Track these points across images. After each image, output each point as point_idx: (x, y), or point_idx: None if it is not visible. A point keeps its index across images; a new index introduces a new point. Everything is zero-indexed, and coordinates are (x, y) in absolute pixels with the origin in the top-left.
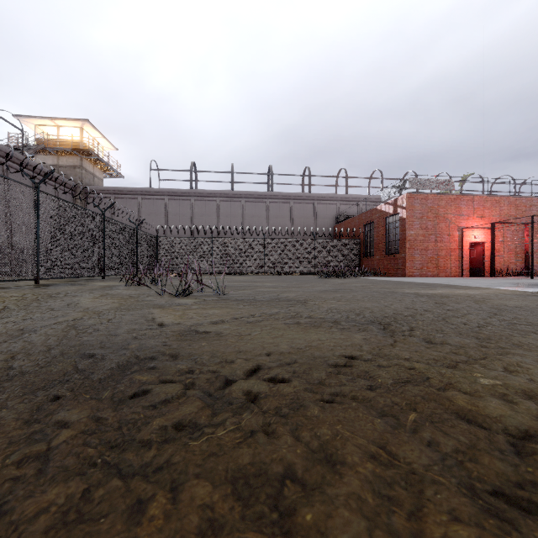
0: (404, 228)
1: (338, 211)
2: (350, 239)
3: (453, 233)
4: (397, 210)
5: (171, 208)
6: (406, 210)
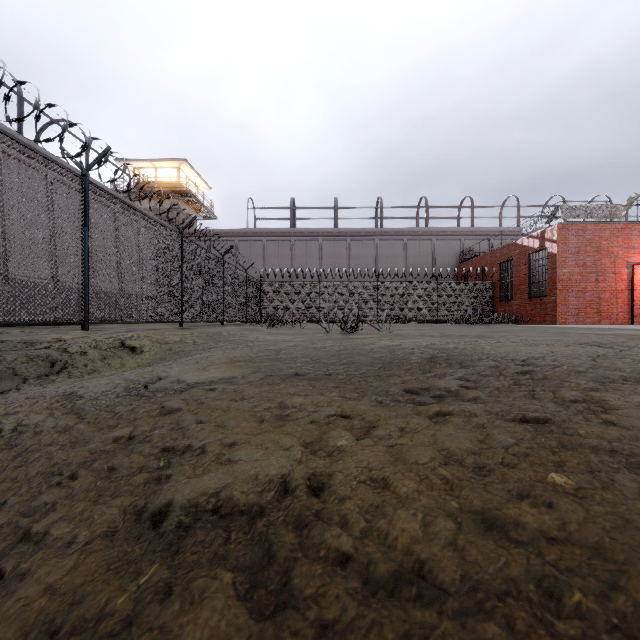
0: (555, 265)
1: (462, 248)
2: (480, 281)
3: (620, 270)
4: (544, 244)
5: (269, 250)
6: (557, 244)
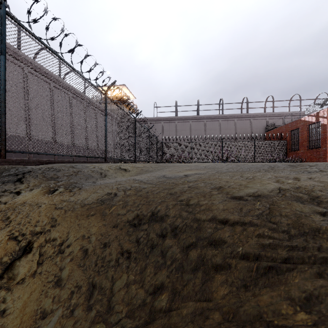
0: (325, 130)
1: (267, 123)
2: (279, 141)
3: None
4: (318, 119)
5: (164, 127)
6: (327, 119)
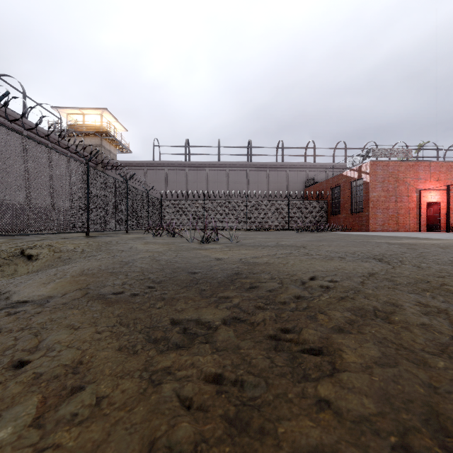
0: (368, 190)
1: (307, 177)
2: (318, 201)
3: (411, 194)
4: (361, 175)
5: (169, 177)
6: (369, 175)
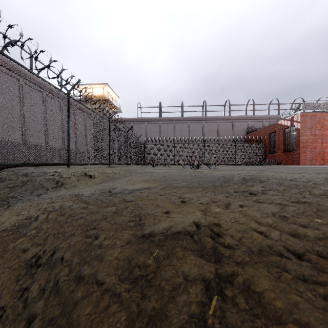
0: (299, 134)
1: (248, 126)
2: (258, 143)
3: None
4: (293, 124)
5: (148, 128)
6: (300, 123)
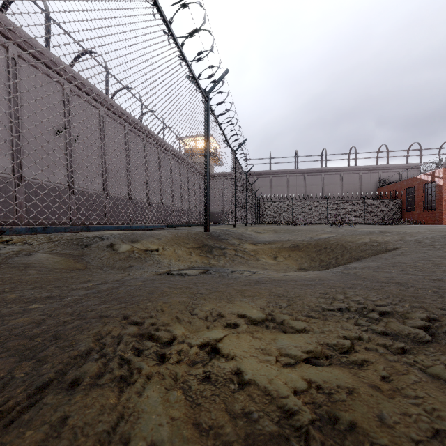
0: (440, 192)
1: (380, 177)
2: (393, 199)
3: None
4: (434, 179)
5: (257, 183)
6: (442, 179)
